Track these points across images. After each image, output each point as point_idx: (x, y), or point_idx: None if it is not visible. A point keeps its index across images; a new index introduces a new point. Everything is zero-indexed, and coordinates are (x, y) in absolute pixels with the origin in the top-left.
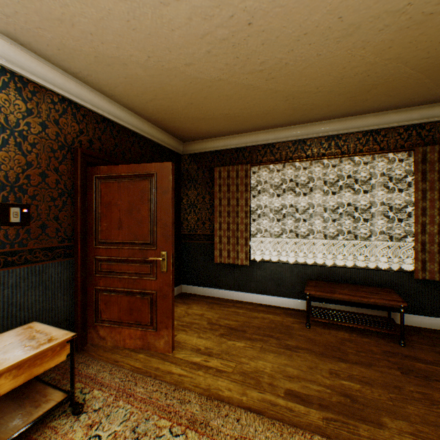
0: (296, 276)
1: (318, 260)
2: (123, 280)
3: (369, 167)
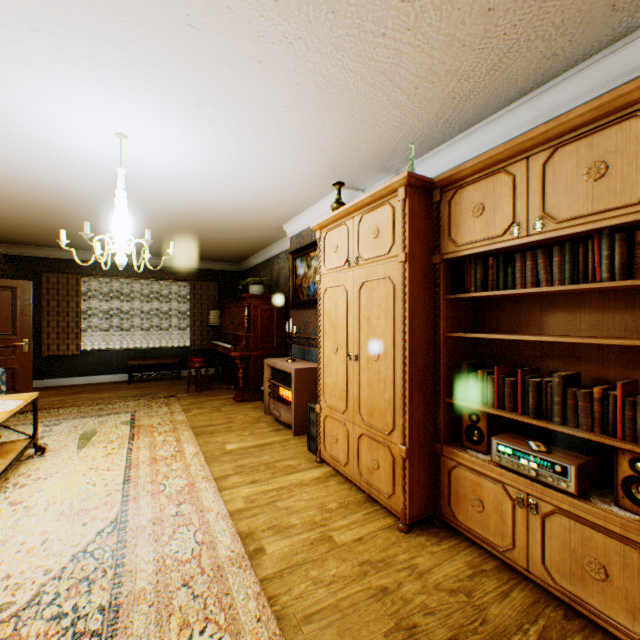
0: (122, 358)
1: (139, 346)
2: None
3: (171, 287)
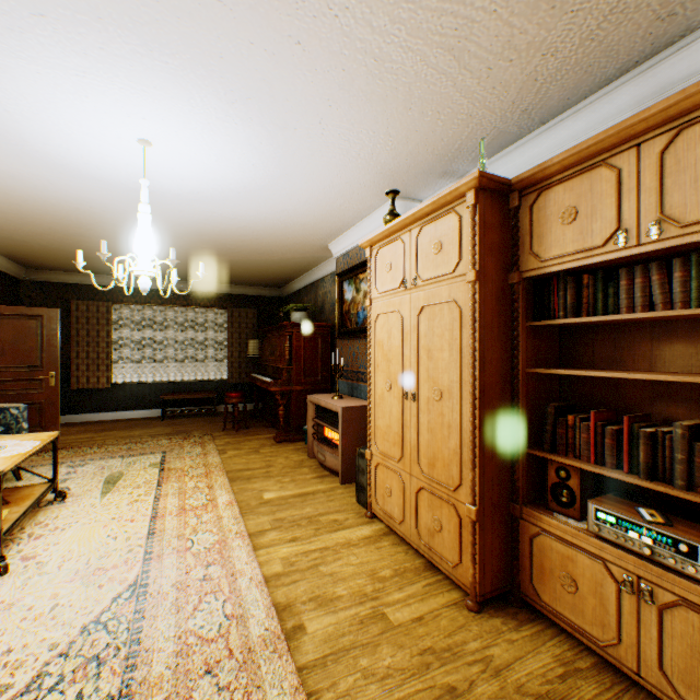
0: (155, 392)
1: (173, 379)
2: (8, 397)
3: (206, 315)
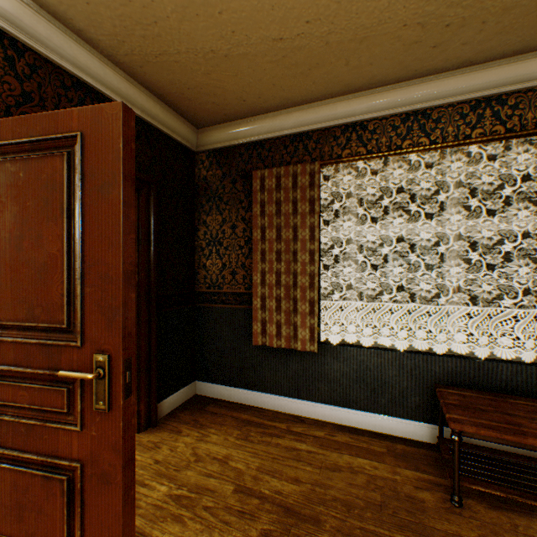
0: (410, 374)
1: (453, 346)
2: (2, 426)
3: None
